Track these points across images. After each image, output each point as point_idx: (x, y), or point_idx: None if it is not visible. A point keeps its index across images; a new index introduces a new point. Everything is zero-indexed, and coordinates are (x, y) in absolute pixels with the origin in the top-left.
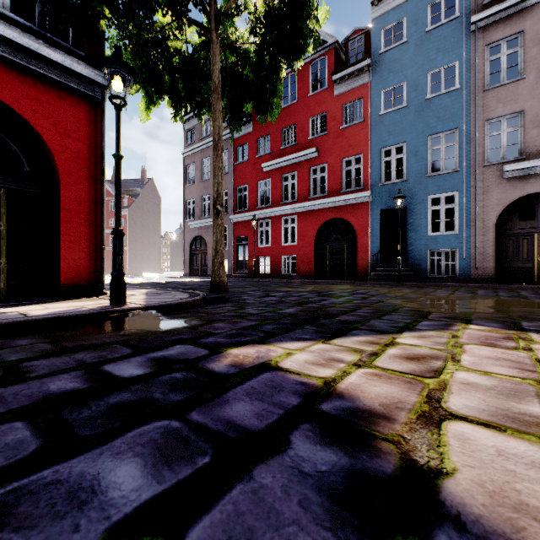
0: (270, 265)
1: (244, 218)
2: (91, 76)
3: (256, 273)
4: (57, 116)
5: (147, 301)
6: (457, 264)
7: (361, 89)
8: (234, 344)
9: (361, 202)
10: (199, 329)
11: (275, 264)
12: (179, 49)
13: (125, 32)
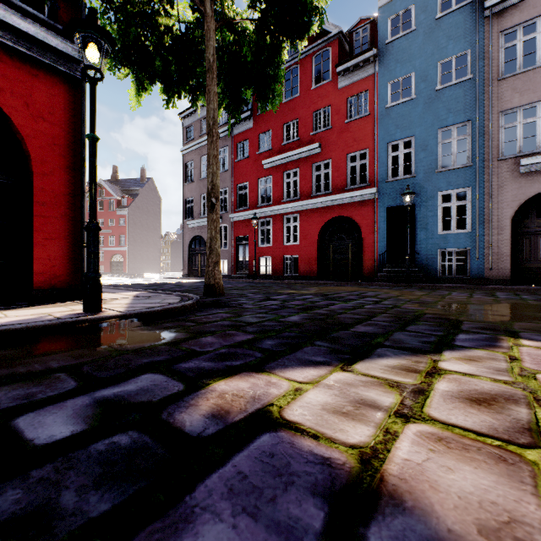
0: (271, 265)
1: (244, 216)
2: (69, 51)
3: (257, 274)
4: (29, 95)
5: (129, 307)
6: (470, 264)
7: (367, 80)
8: (221, 372)
9: (367, 200)
10: (181, 346)
11: (276, 264)
12: (170, 27)
13: (109, 5)
